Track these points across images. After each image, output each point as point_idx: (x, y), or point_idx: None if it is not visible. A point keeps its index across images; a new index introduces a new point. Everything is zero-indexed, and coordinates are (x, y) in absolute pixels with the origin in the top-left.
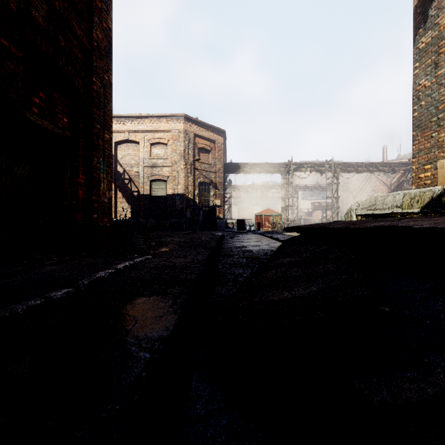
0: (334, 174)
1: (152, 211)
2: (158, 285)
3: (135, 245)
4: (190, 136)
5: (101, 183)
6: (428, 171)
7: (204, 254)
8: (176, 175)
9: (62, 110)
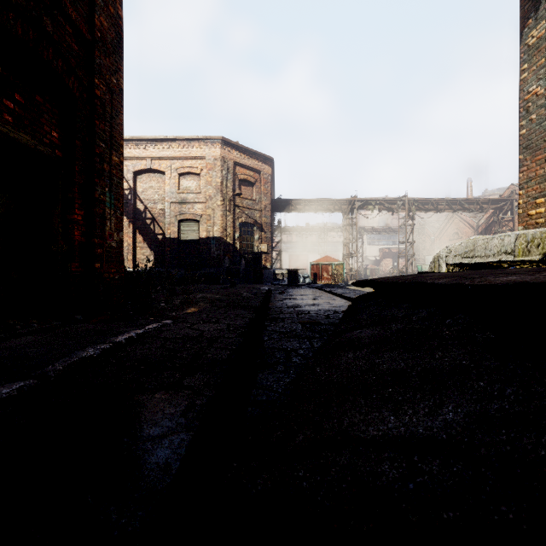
0: (408, 213)
1: (181, 258)
2: (171, 371)
3: (153, 303)
4: (229, 165)
5: (106, 221)
6: (541, 206)
7: (244, 317)
8: (211, 214)
9: (49, 121)
